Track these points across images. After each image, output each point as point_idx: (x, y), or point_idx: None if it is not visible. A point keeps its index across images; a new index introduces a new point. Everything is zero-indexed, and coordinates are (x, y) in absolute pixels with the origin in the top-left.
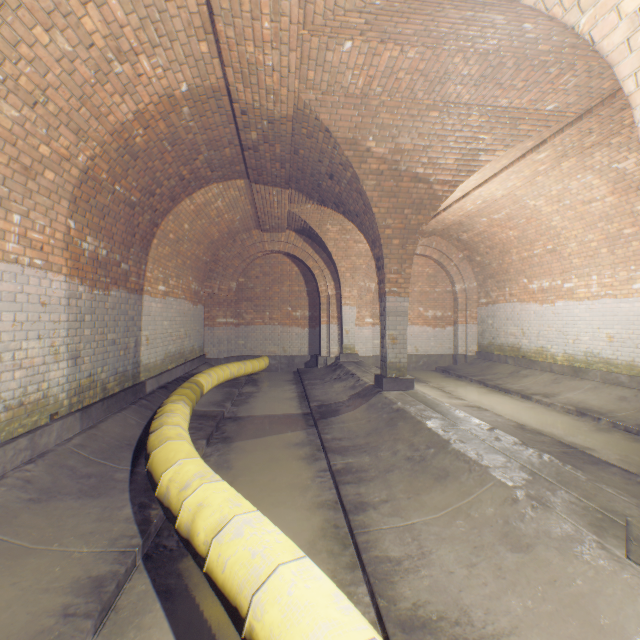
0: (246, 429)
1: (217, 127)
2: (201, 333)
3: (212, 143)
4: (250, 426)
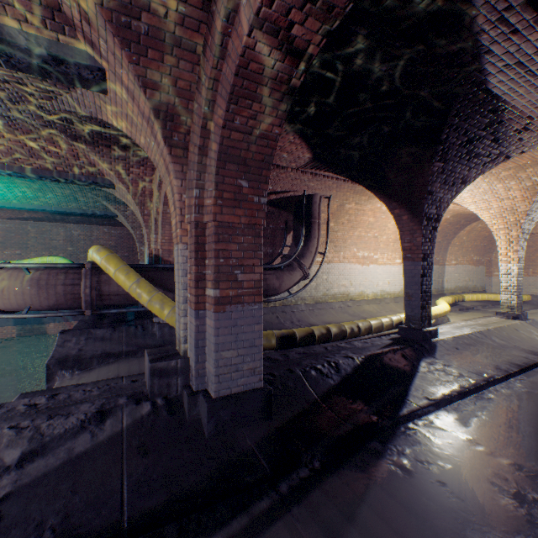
0: (476, 311)
1: (463, 216)
2: (482, 280)
3: (463, 218)
4: (479, 311)
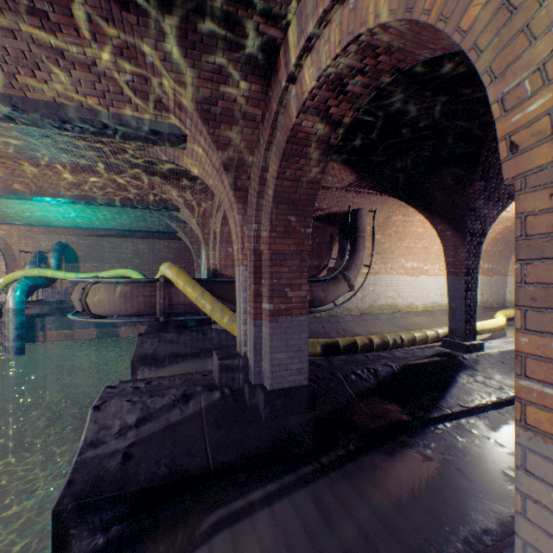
0: None
1: None
2: None
3: None
4: None
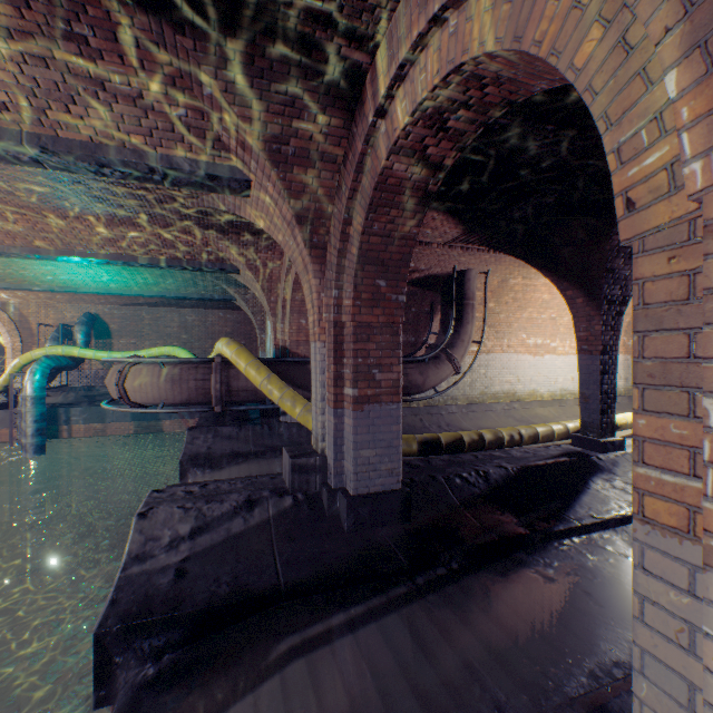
0: None
1: None
2: None
3: None
4: None
